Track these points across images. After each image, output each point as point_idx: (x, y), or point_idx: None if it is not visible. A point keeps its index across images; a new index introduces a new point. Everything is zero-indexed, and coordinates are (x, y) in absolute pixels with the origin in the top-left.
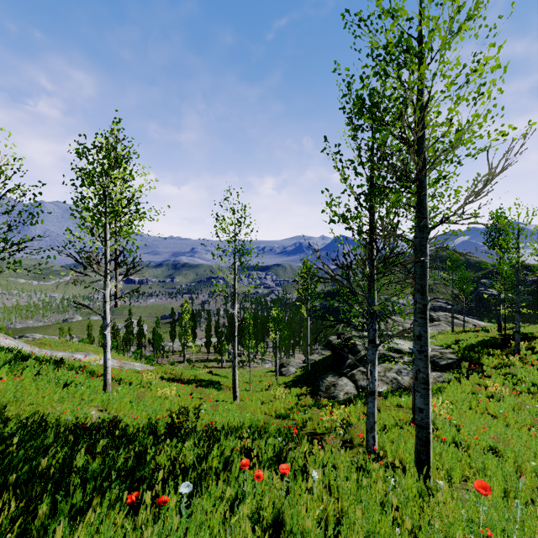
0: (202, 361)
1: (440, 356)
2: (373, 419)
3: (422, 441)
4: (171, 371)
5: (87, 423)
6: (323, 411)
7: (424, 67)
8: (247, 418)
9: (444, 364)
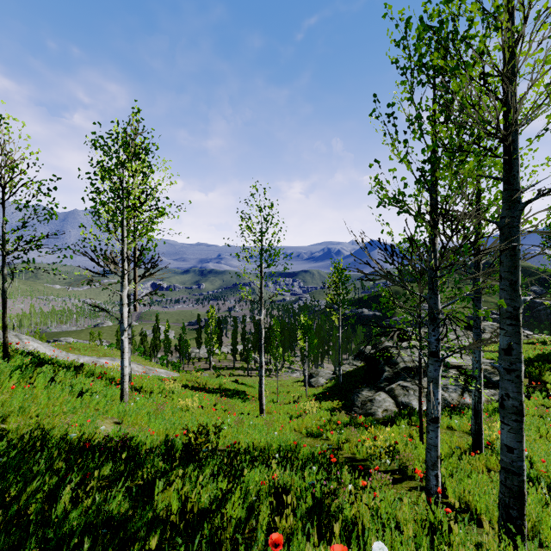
0: (228, 369)
1: (491, 371)
2: (436, 452)
3: (512, 491)
4: (196, 379)
5: (94, 440)
6: (361, 431)
7: None
8: (275, 436)
9: (497, 380)
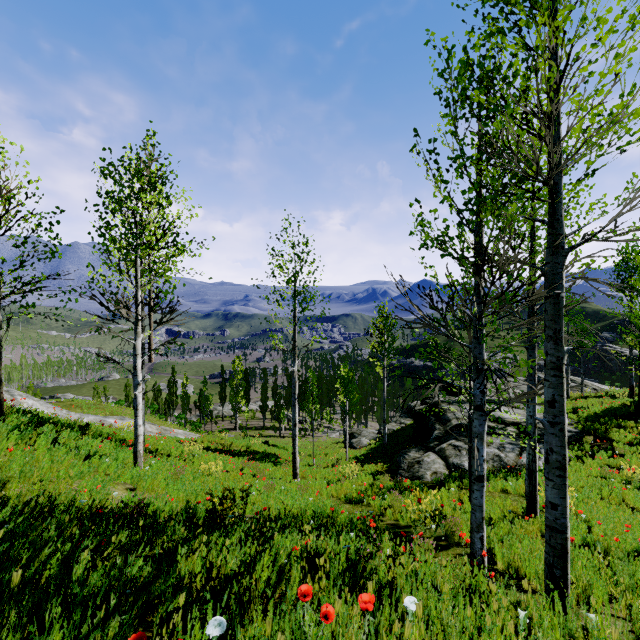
0: (256, 429)
1: None
2: (481, 513)
3: (556, 550)
4: (220, 441)
5: (107, 507)
6: (406, 496)
7: (569, 7)
8: (310, 502)
9: None
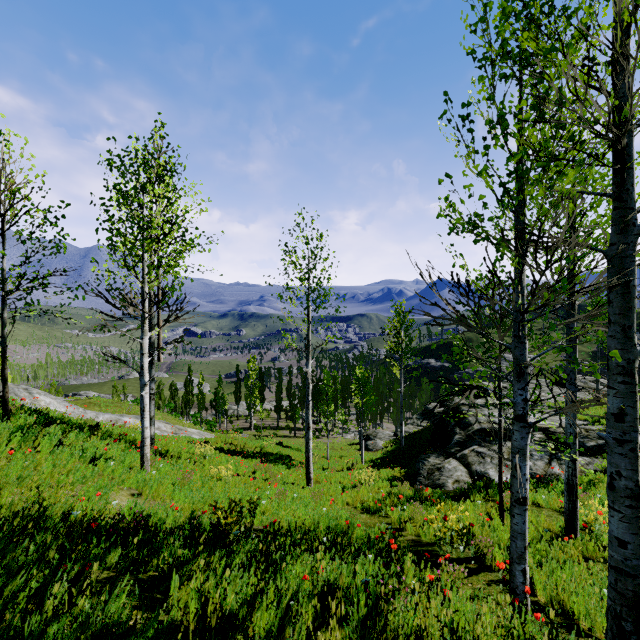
0: (271, 429)
1: (585, 435)
2: (523, 542)
3: (625, 598)
4: (233, 441)
5: (103, 519)
6: (427, 507)
7: None
8: (324, 513)
9: (592, 446)
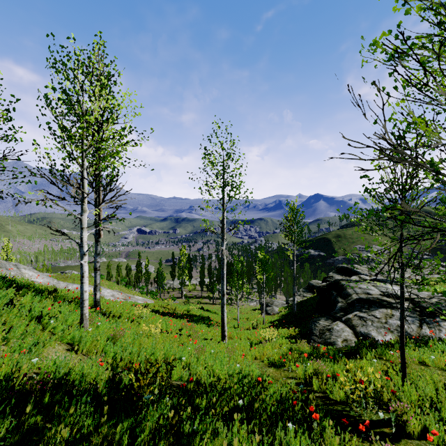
0: (196, 298)
1: (445, 304)
2: None
3: None
4: (167, 306)
5: (12, 379)
6: (326, 363)
7: None
8: (237, 368)
9: None
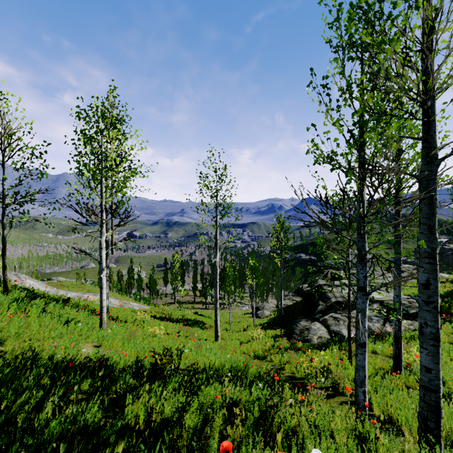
0: (189, 303)
1: (408, 305)
2: (363, 372)
3: (430, 406)
4: (163, 311)
5: (76, 360)
6: (299, 354)
7: None
8: (228, 358)
9: (413, 312)
